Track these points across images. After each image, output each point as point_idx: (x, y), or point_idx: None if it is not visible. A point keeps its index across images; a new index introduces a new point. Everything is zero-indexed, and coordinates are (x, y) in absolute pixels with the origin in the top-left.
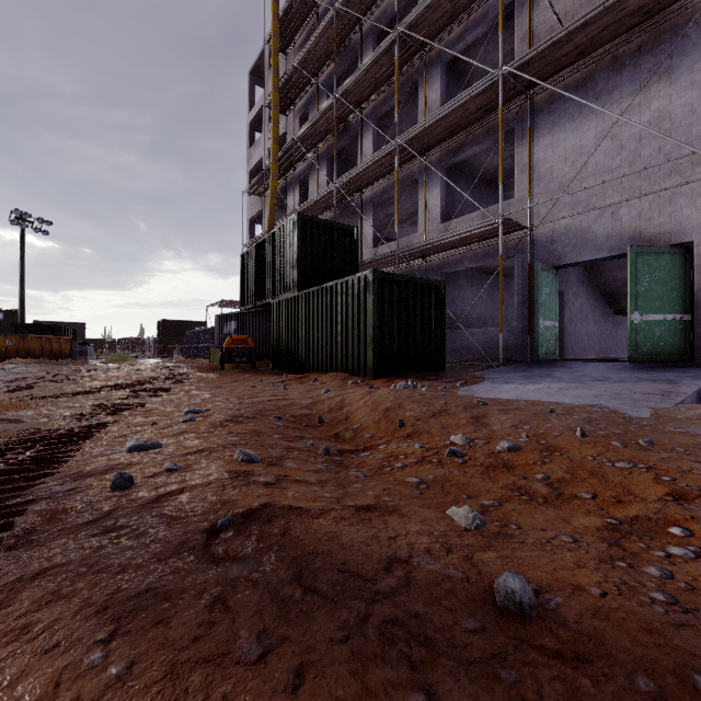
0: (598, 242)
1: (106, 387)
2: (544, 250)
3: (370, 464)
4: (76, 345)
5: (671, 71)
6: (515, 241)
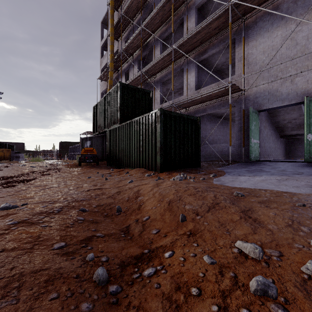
0: (283, 97)
1: None
2: (252, 102)
3: None
4: (13, 153)
5: None
6: (235, 98)
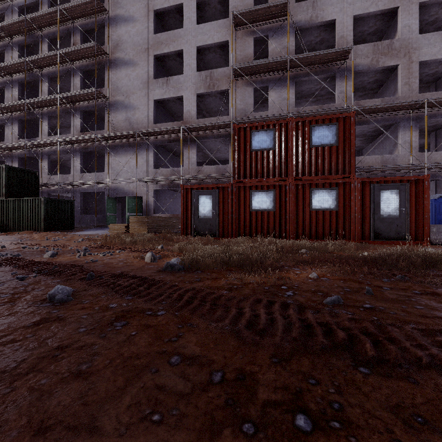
0: (126, 192)
1: None
2: (113, 191)
3: None
4: None
5: (139, 153)
6: (105, 186)
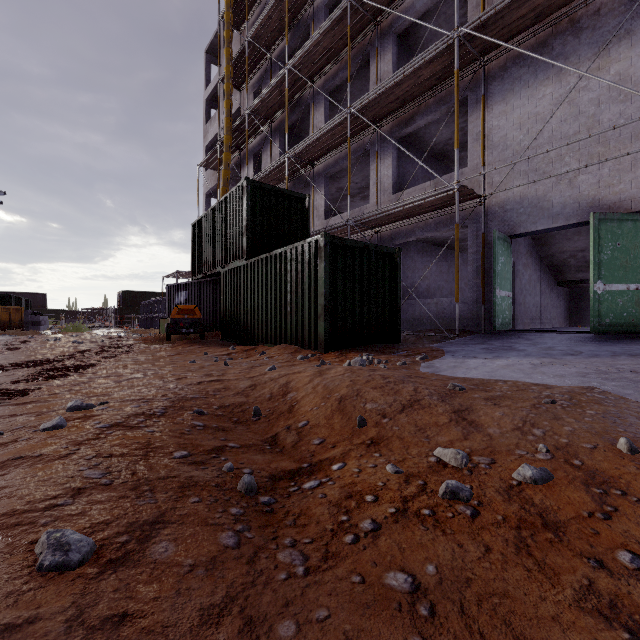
0: (554, 210)
1: (15, 364)
2: (498, 219)
3: (318, 520)
4: (28, 315)
5: (633, 33)
6: (468, 211)
